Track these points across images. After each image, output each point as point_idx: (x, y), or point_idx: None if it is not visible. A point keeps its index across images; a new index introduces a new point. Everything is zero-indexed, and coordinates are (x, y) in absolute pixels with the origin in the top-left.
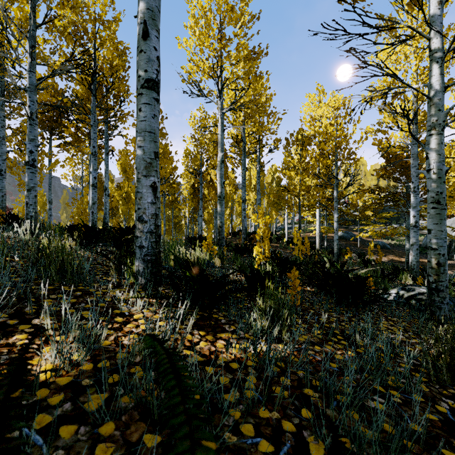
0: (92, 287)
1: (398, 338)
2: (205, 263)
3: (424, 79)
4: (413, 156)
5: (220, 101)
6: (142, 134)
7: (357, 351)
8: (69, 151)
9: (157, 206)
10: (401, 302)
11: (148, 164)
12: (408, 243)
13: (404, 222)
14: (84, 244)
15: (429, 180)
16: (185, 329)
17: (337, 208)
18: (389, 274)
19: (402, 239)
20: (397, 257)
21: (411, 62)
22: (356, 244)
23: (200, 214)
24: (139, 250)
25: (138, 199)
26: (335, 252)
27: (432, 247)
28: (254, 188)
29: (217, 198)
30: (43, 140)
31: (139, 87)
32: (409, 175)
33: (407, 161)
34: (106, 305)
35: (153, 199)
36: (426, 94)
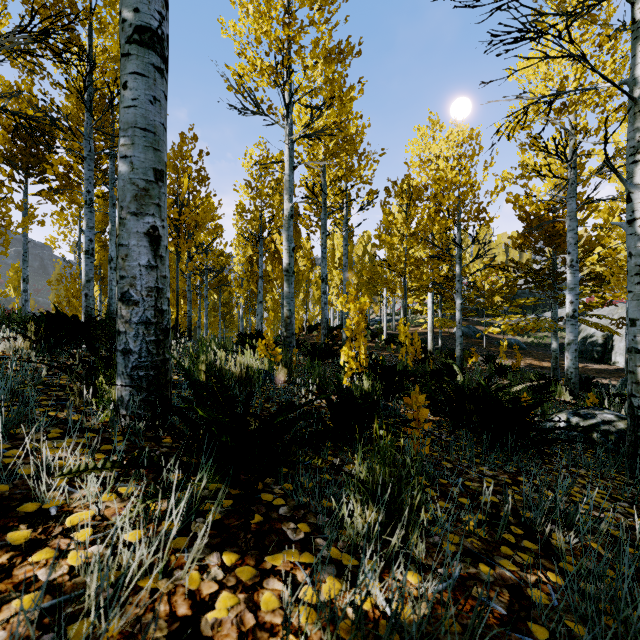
0: (3, 439)
1: (611, 517)
2: (262, 376)
3: (586, 102)
4: (570, 215)
5: (287, 121)
6: (129, 133)
7: (562, 568)
8: (55, 201)
9: (160, 273)
10: (575, 436)
11: (142, 191)
12: (555, 341)
13: (543, 312)
14: (42, 345)
15: (633, 238)
16: (190, 549)
17: (460, 291)
18: (543, 389)
19: (541, 336)
20: (536, 360)
21: (570, 76)
22: (481, 343)
23: (259, 299)
24: (123, 358)
25: (122, 259)
26: (457, 354)
27: (638, 349)
28: (339, 262)
29: (284, 273)
30: (9, 182)
31: (123, 41)
32: (557, 245)
33: (555, 224)
34: (13, 488)
35: (152, 259)
36: (629, 93)
